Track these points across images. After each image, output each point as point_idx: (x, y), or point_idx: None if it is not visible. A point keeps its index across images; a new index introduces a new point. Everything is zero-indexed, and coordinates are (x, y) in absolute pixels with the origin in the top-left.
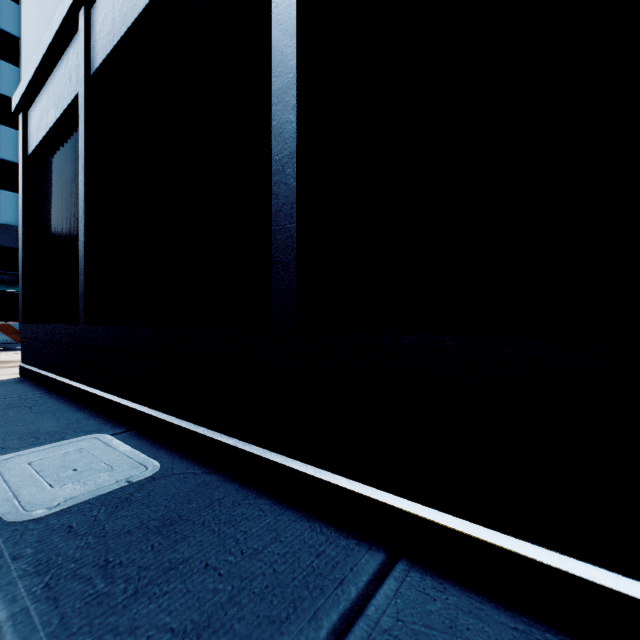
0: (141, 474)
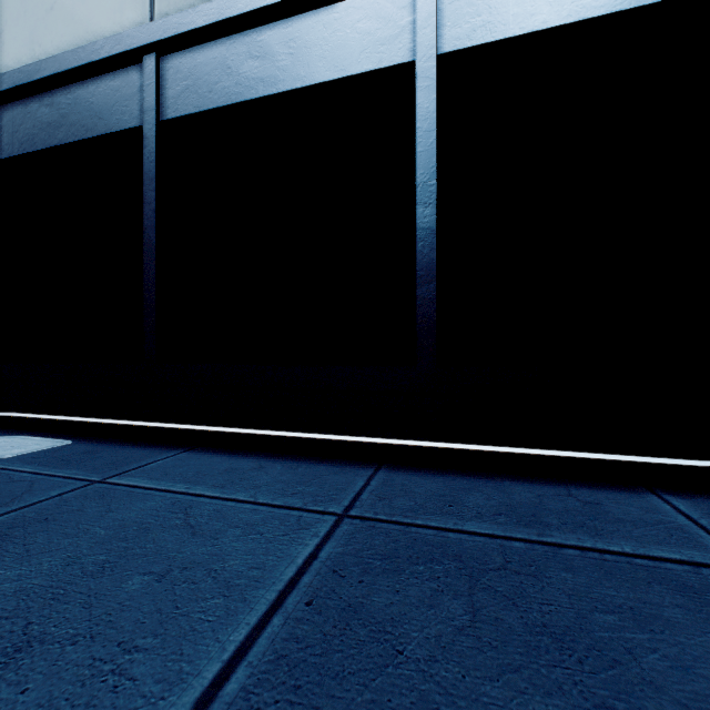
0: (61, 444)
